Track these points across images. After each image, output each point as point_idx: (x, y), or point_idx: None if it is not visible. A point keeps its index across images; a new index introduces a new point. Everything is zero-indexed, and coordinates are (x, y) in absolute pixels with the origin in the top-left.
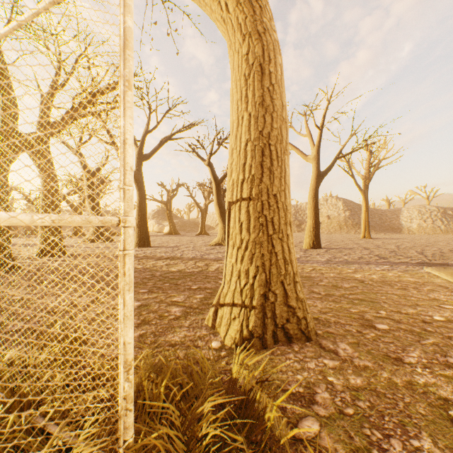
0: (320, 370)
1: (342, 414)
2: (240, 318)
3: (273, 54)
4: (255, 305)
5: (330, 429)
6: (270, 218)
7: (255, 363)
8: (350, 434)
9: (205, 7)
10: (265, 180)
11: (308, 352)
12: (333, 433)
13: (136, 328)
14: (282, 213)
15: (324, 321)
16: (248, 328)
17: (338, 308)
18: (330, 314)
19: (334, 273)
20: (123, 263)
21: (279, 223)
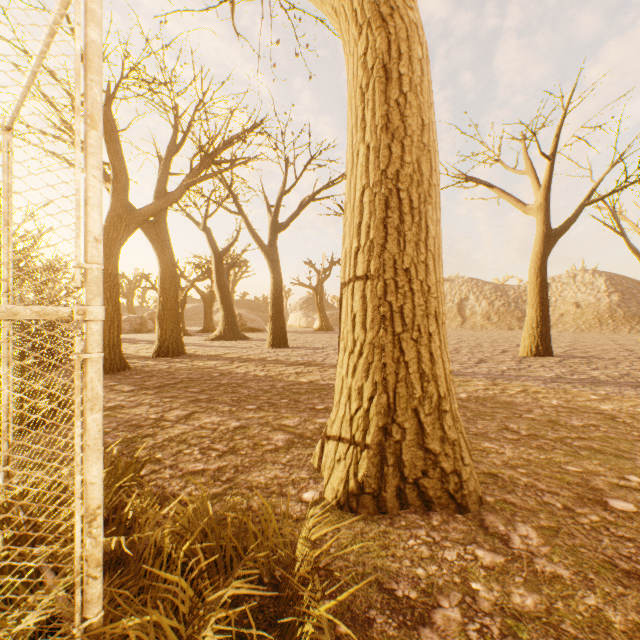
0: (462, 567)
1: None
2: (346, 460)
3: (406, 46)
4: (370, 443)
5: None
6: (397, 307)
7: (357, 535)
8: None
9: None
10: (390, 246)
11: (453, 530)
12: None
13: (218, 457)
14: (420, 298)
15: (506, 481)
16: (357, 477)
17: (543, 461)
18: (522, 470)
19: (560, 399)
20: (85, 371)
21: (414, 314)
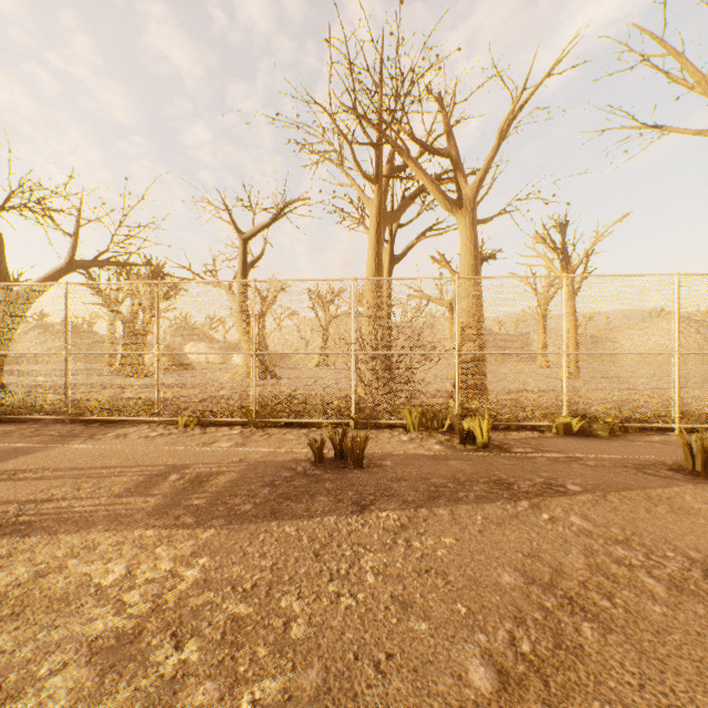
0: None
1: None
2: None
3: None
4: None
5: None
6: None
7: None
8: None
9: None
10: None
11: None
12: None
13: None
14: None
15: None
16: None
17: None
18: None
19: None
20: None
21: None
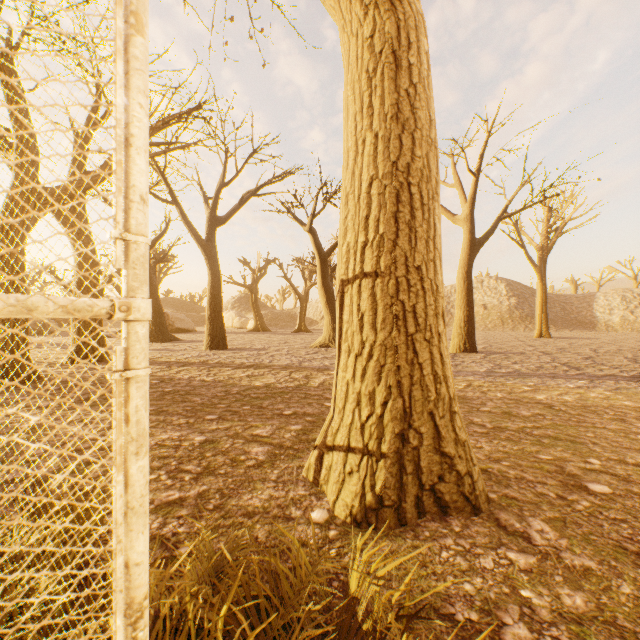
0: (504, 574)
1: None
2: (360, 472)
3: (415, 35)
4: (386, 451)
5: None
6: (409, 306)
7: (388, 555)
8: None
9: None
10: (401, 242)
11: (477, 535)
12: None
13: (193, 480)
14: (431, 297)
15: (498, 476)
16: (375, 490)
17: (518, 452)
18: (506, 463)
19: (502, 392)
20: (125, 397)
21: (426, 314)
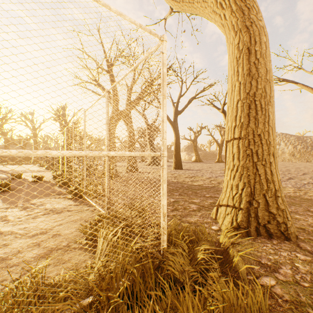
0: (290, 258)
1: (297, 283)
2: (231, 214)
3: (258, 38)
4: (242, 207)
5: (283, 287)
6: (254, 150)
7: (239, 242)
8: (299, 294)
9: (211, 20)
10: (251, 125)
11: (284, 246)
12: (285, 289)
13: (171, 211)
14: (265, 147)
15: (310, 232)
16: (237, 221)
17: None
18: None
19: None
20: (162, 172)
21: (263, 154)
